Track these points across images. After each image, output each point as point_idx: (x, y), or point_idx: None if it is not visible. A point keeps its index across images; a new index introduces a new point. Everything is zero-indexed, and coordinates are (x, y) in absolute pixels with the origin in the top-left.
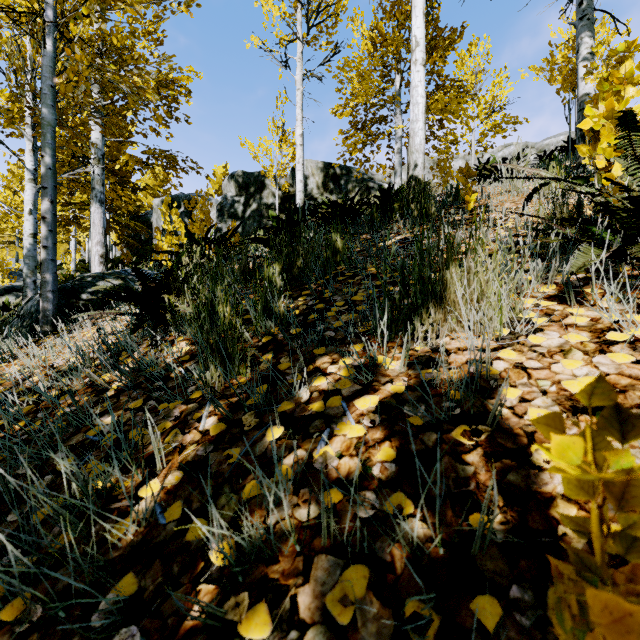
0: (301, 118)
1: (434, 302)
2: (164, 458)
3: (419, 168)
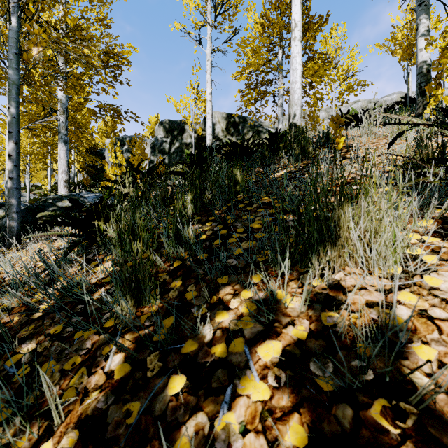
0: (210, 81)
1: (330, 241)
2: (62, 412)
3: (297, 117)
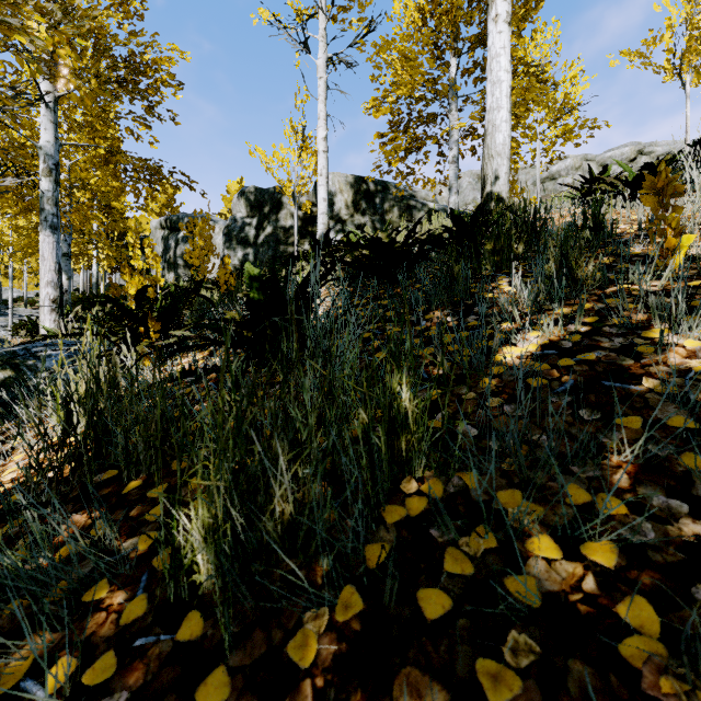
0: (324, 116)
1: None
2: None
3: (502, 181)
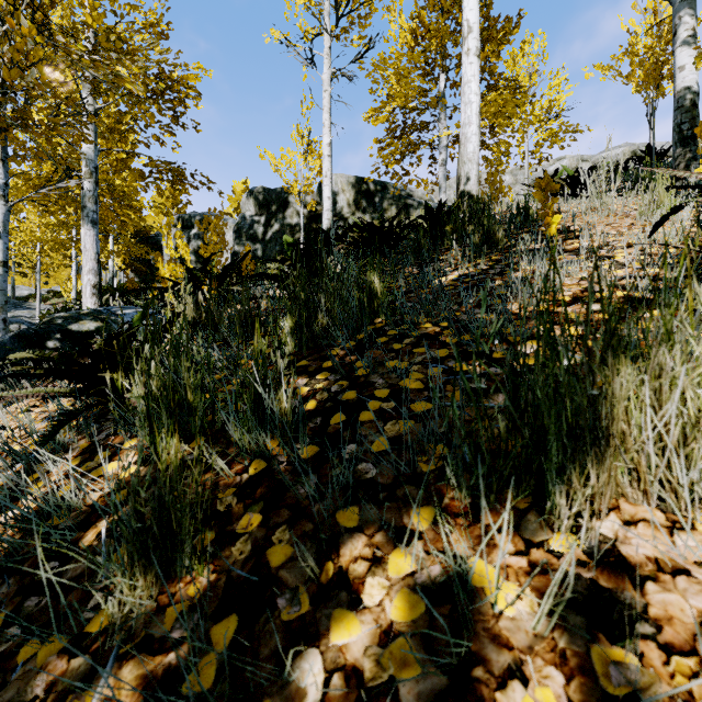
0: (329, 124)
1: (596, 453)
2: None
3: (472, 182)
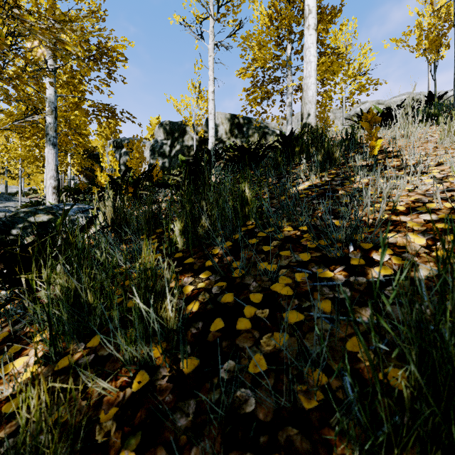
0: (213, 78)
1: None
2: None
3: (311, 116)
